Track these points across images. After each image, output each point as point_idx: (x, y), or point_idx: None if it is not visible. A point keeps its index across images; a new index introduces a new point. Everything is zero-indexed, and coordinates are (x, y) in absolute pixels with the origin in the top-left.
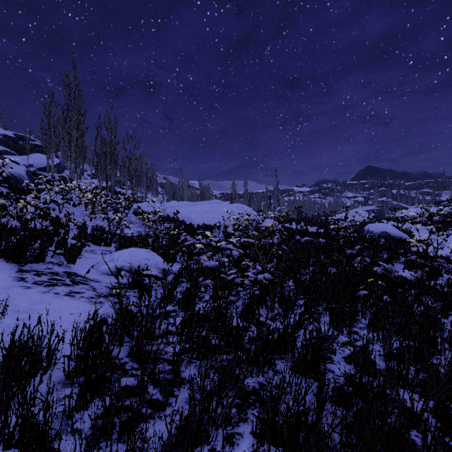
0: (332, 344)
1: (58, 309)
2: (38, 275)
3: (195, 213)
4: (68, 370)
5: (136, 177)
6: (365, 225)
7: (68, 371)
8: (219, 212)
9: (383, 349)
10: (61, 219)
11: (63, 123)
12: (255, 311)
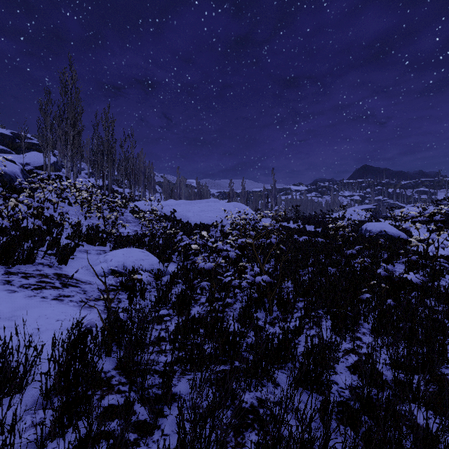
0: (335, 352)
1: (44, 315)
2: (26, 277)
3: (193, 212)
4: (46, 388)
5: (133, 176)
6: (362, 224)
7: (45, 390)
8: (217, 211)
9: (389, 358)
10: (55, 219)
11: (59, 121)
12: (253, 316)
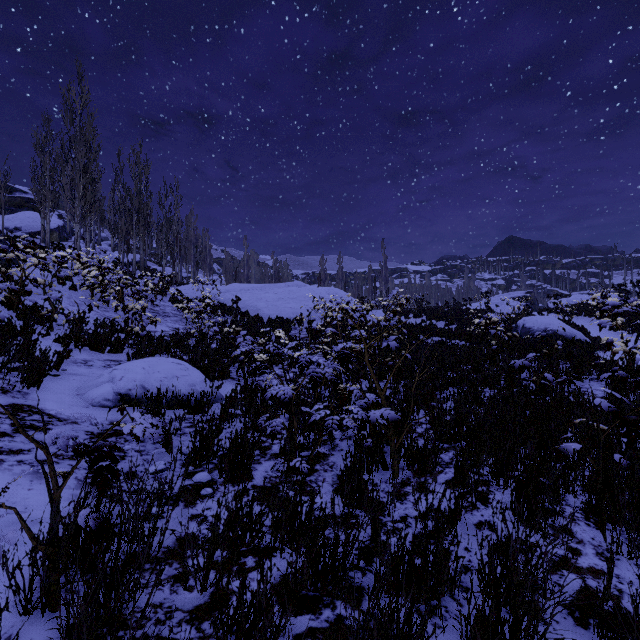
0: (536, 572)
1: None
2: None
3: (266, 301)
4: None
5: (178, 248)
6: (515, 319)
7: None
8: (302, 300)
9: None
10: (44, 310)
11: (62, 162)
12: (366, 486)
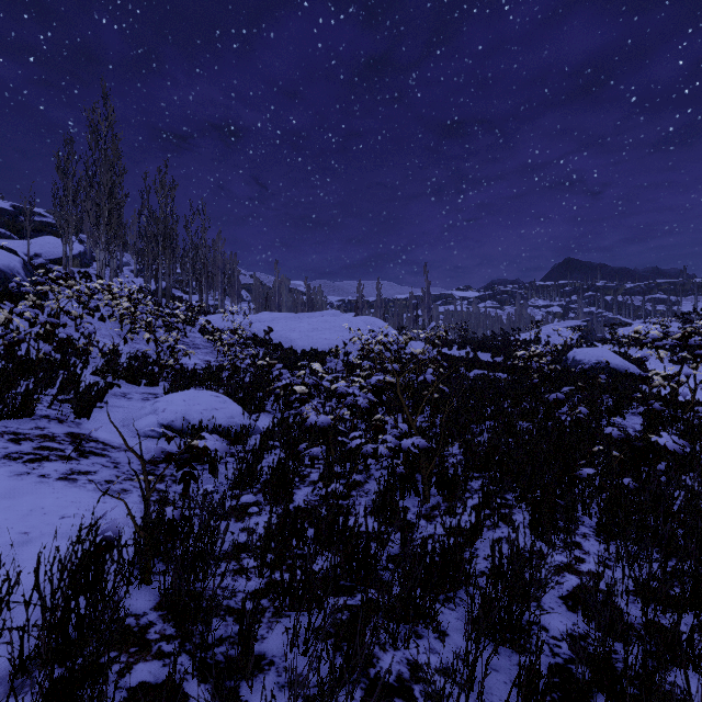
0: (539, 571)
1: (40, 508)
2: (16, 440)
3: (299, 332)
4: (21, 656)
5: (206, 274)
6: (567, 351)
7: (20, 659)
8: (338, 330)
9: (634, 583)
10: (77, 342)
11: (86, 187)
12: (397, 506)
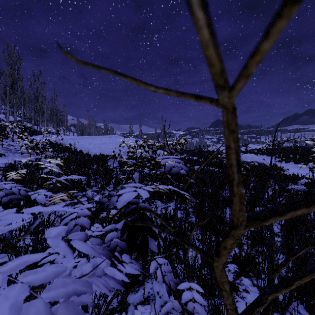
0: None
1: None
2: None
3: (94, 144)
4: None
5: (42, 113)
6: None
7: None
8: (117, 144)
9: None
10: None
11: None
12: None
